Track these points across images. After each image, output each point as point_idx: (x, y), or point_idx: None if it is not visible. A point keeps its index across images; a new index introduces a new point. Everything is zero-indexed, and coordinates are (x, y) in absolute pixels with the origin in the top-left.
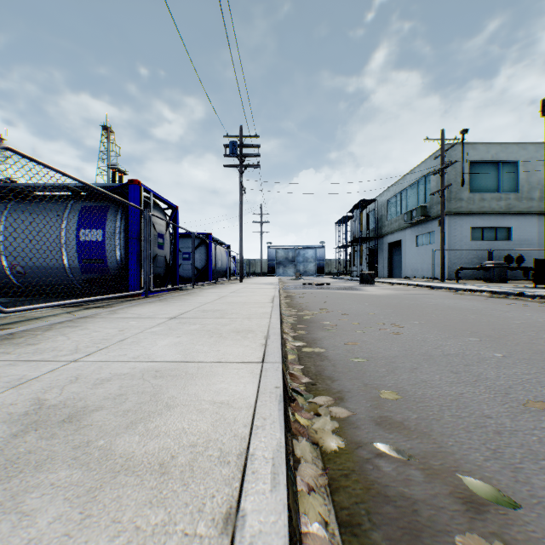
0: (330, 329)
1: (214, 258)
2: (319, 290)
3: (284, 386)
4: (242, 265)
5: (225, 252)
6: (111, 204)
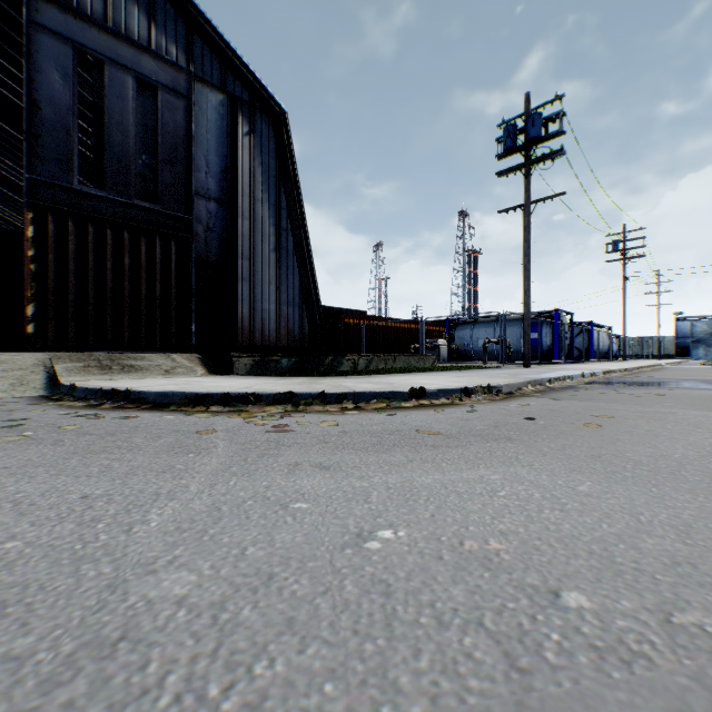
0: (657, 372)
1: (594, 341)
2: (703, 368)
3: (623, 369)
4: (624, 347)
5: (605, 335)
6: (543, 320)
